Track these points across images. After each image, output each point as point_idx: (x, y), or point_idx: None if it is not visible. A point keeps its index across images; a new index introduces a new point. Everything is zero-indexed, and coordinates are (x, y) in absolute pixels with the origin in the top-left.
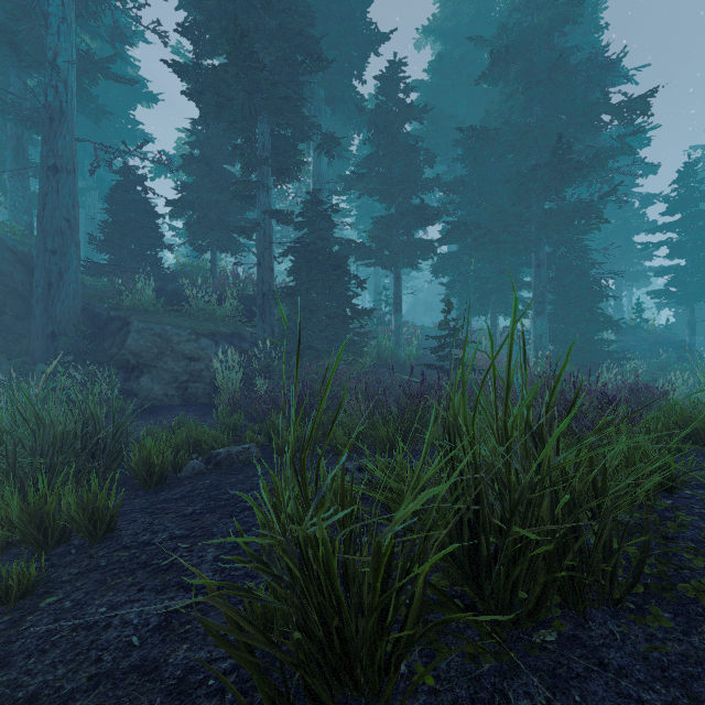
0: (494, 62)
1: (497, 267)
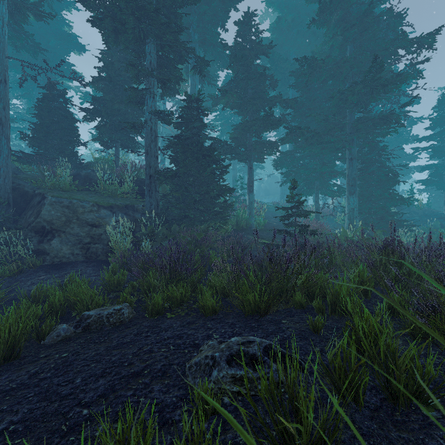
0: (321, 9)
1: (320, 161)
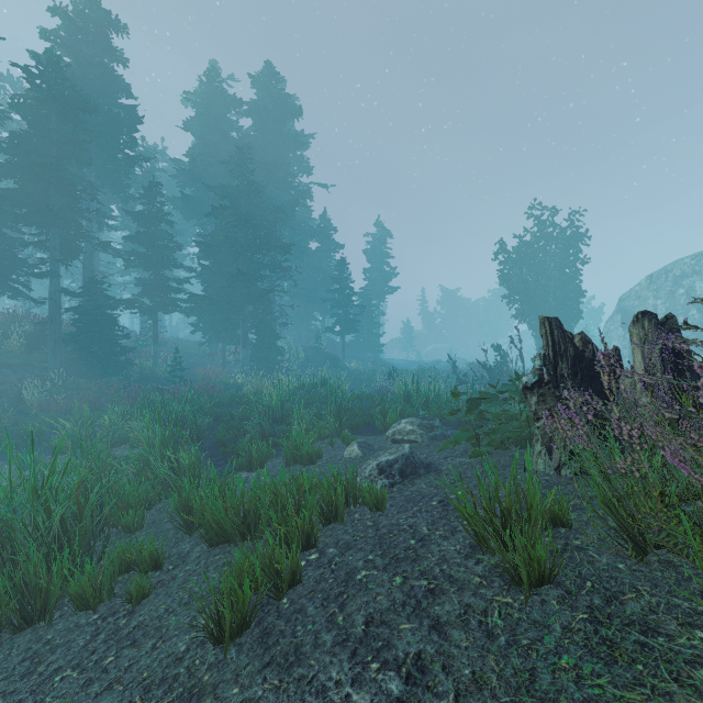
0: (214, 210)
1: (225, 315)
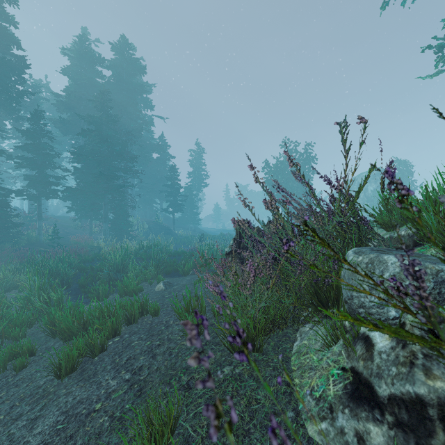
0: (83, 131)
1: (92, 201)
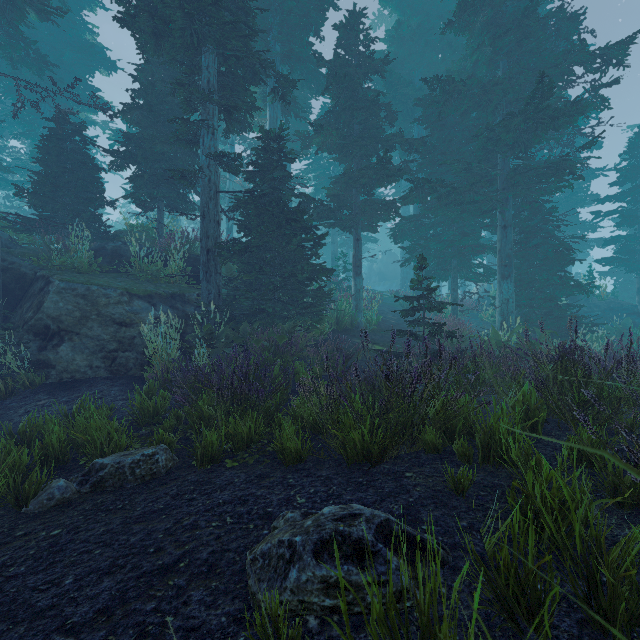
0: (461, 6)
1: (459, 230)
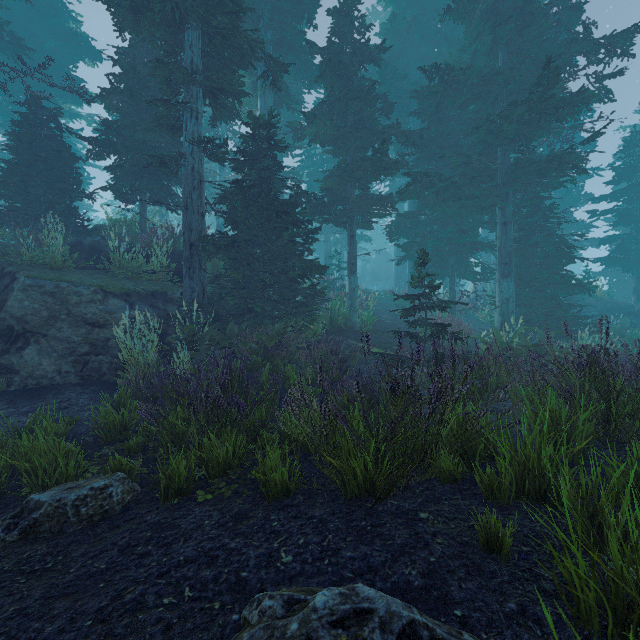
0: None
1: (456, 227)
